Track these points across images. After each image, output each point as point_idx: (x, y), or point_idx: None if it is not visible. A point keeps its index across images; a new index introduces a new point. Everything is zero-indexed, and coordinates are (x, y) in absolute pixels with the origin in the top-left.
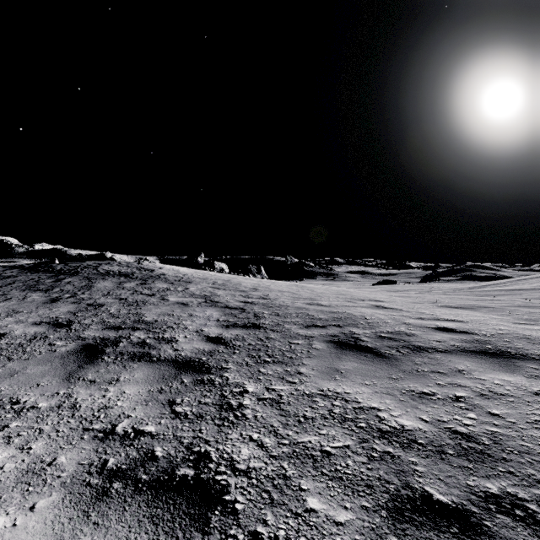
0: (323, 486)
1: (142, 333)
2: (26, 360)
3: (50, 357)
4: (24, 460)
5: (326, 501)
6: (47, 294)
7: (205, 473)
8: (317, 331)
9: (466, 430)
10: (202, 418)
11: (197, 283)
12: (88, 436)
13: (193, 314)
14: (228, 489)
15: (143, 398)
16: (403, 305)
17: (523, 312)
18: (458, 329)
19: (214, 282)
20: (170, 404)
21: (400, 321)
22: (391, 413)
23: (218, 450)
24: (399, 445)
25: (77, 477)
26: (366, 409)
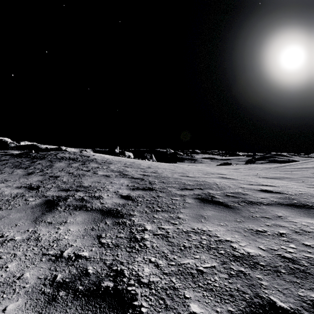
0: (200, 295)
1: (81, 193)
2: (10, 210)
3: (25, 207)
4: (2, 275)
5: (203, 306)
6: (26, 170)
7: (120, 285)
8: (188, 192)
9: (290, 256)
10: (118, 246)
11: (115, 164)
12: (45, 259)
13: (112, 182)
14: (136, 297)
15: (81, 234)
16: (238, 177)
17: (311, 181)
18: (274, 191)
19: (125, 163)
20: (98, 237)
21: (238, 186)
22: (240, 244)
23: (129, 268)
24: (248, 266)
25: (36, 288)
26: (223, 241)
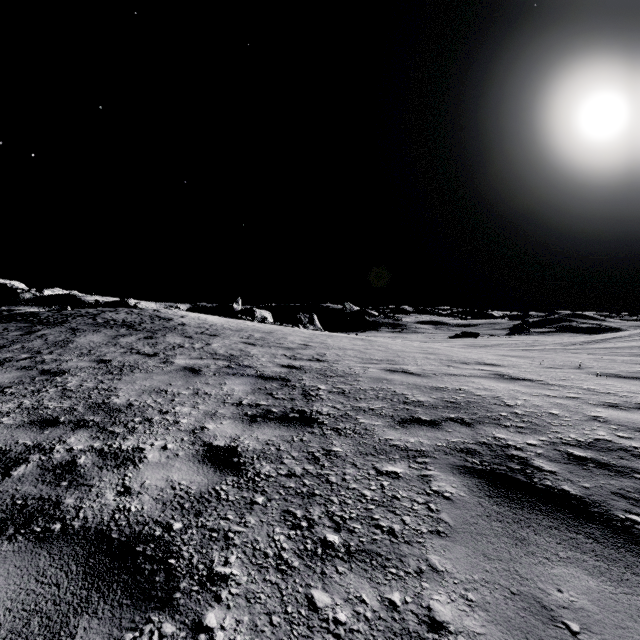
0: None
1: (84, 437)
2: None
3: None
4: None
5: None
6: None
7: None
8: (426, 435)
9: None
10: None
11: (226, 337)
12: None
13: (201, 390)
14: None
15: None
16: (539, 373)
17: None
18: None
19: (250, 335)
20: None
21: (580, 413)
22: None
23: None
24: None
25: None
26: None
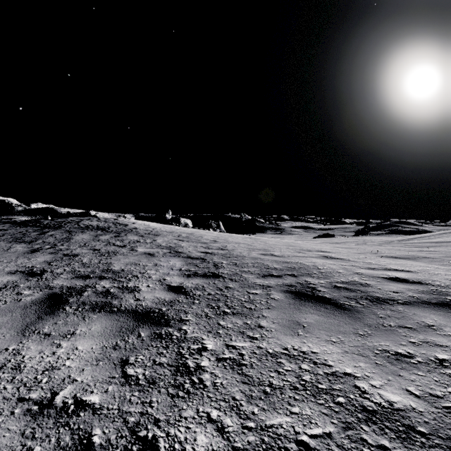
0: None
1: (107, 282)
2: None
3: (13, 307)
4: None
5: None
6: (30, 245)
7: None
8: (274, 280)
9: None
10: (155, 384)
11: (164, 236)
12: (19, 410)
13: (158, 263)
14: None
15: (94, 356)
16: (349, 256)
17: None
18: (411, 279)
19: (179, 235)
20: (121, 364)
21: (352, 271)
22: (371, 382)
23: (168, 435)
24: (395, 434)
25: None
26: (340, 376)
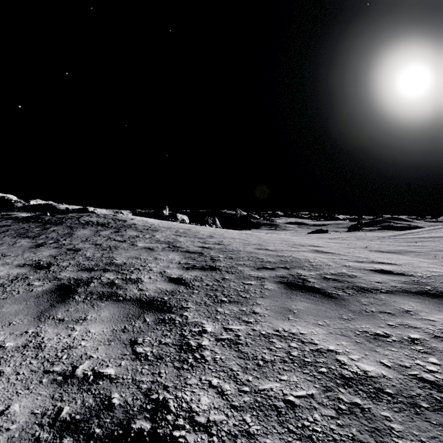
0: None
1: (111, 274)
2: (4, 299)
3: (26, 296)
4: None
5: None
6: (34, 240)
7: (162, 427)
8: (267, 272)
9: (433, 378)
10: (162, 359)
11: (162, 232)
12: (46, 380)
13: (158, 257)
14: None
15: (106, 338)
16: (339, 250)
17: None
18: (395, 271)
19: (177, 230)
20: (131, 344)
21: (341, 264)
22: (350, 356)
23: (176, 397)
24: (366, 394)
25: (26, 431)
26: (324, 352)
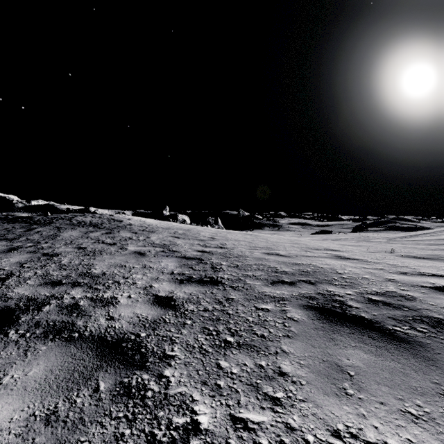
0: None
1: (80, 291)
2: None
3: None
4: None
5: None
6: (11, 243)
7: None
8: (287, 289)
9: None
10: None
11: (159, 233)
12: None
13: (147, 265)
14: None
15: (5, 443)
16: (364, 255)
17: None
18: None
19: (175, 231)
20: None
21: (382, 277)
22: None
23: None
24: None
25: None
26: None
